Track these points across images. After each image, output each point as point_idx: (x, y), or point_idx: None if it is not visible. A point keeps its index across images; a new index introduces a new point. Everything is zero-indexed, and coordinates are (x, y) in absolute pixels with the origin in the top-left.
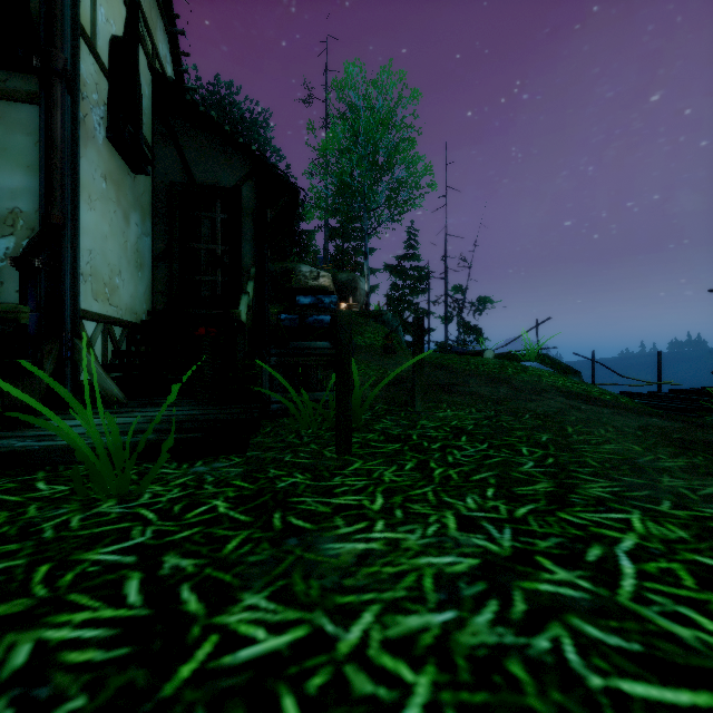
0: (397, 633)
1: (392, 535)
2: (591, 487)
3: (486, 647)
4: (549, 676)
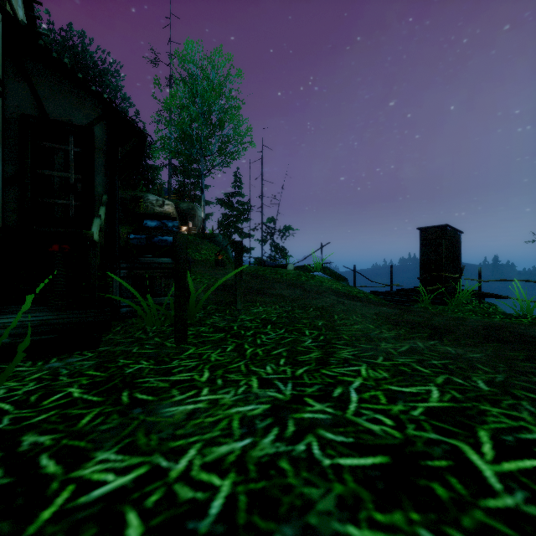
0: (212, 458)
1: (214, 396)
2: (342, 352)
3: (268, 456)
4: (302, 464)
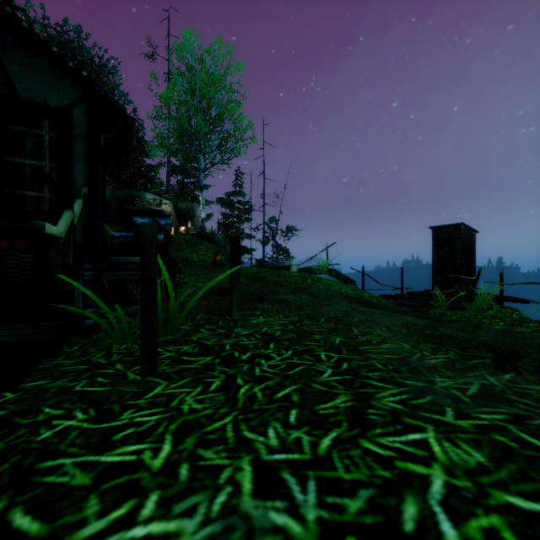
0: None
1: (161, 527)
2: (383, 396)
3: None
4: None
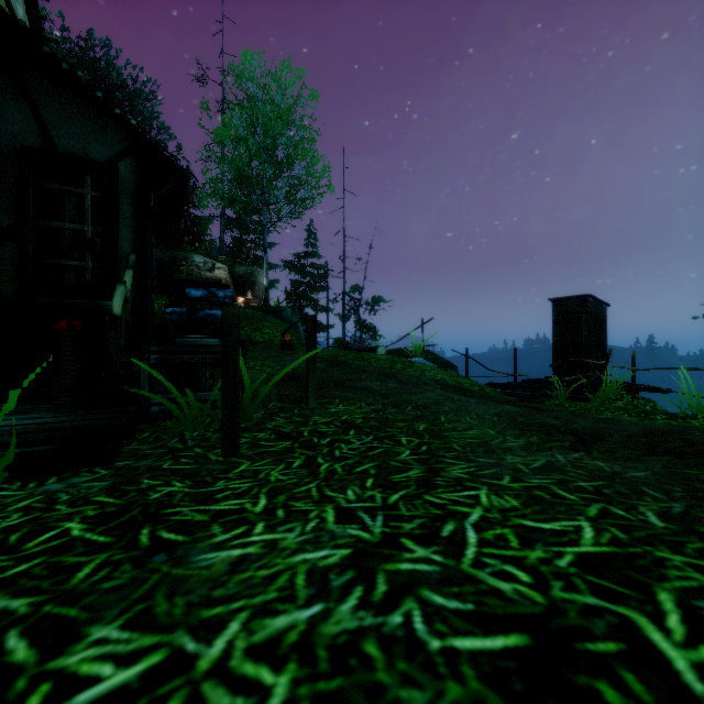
0: (263, 637)
1: (271, 536)
2: (453, 469)
3: (347, 633)
4: (398, 649)
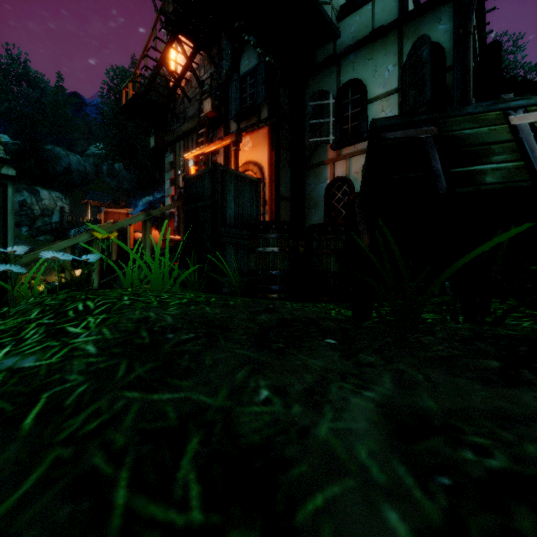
0: None
1: None
2: None
3: None
4: None
